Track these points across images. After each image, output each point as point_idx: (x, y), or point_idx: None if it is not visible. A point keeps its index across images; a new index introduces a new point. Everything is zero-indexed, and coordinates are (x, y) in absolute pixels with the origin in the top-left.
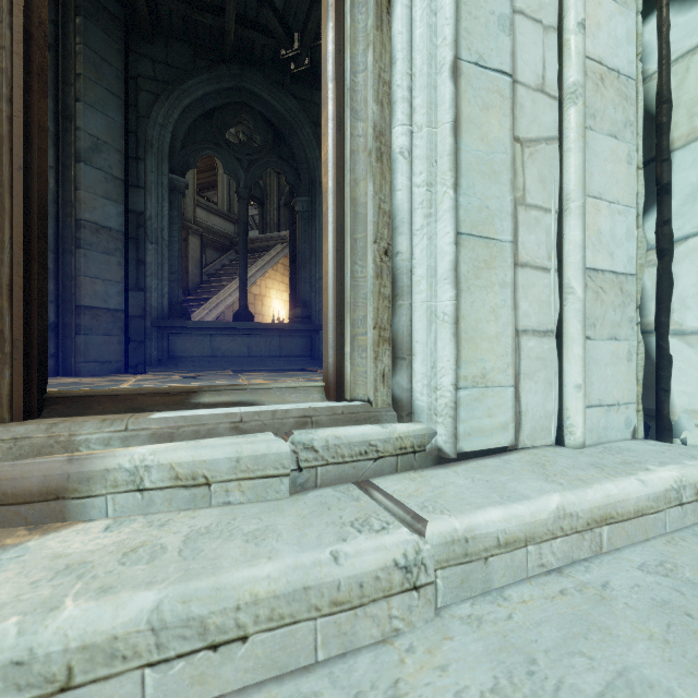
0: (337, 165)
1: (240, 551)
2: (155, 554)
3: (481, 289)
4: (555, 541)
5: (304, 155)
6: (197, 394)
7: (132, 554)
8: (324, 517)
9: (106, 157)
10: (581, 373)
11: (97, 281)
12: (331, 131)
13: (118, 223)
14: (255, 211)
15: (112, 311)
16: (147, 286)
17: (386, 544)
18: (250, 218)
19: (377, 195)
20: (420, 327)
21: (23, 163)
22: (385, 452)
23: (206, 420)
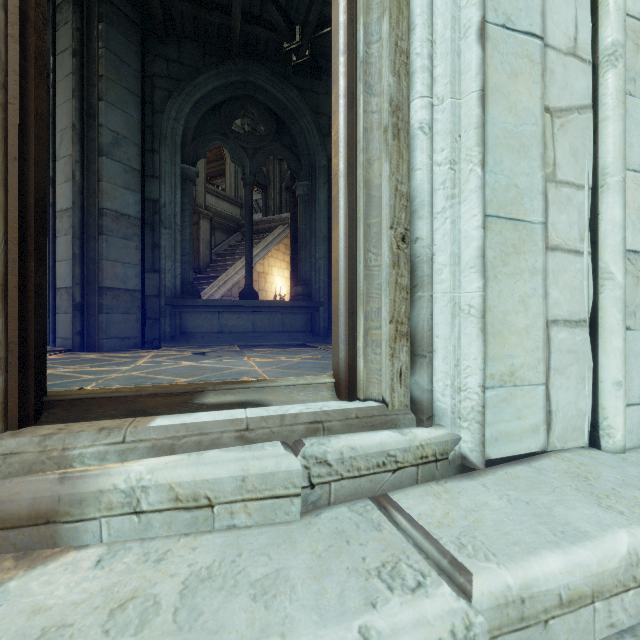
0: (349, 144)
1: (246, 618)
2: (146, 616)
3: (509, 277)
4: (627, 594)
5: (305, 142)
6: (201, 393)
7: (119, 614)
8: (343, 558)
9: (125, 150)
10: (622, 369)
11: (117, 265)
12: (342, 108)
13: (136, 210)
14: (259, 195)
15: (131, 291)
16: (162, 268)
17: (428, 616)
18: (254, 202)
19: (394, 176)
20: (441, 321)
21: (18, 153)
22: (405, 462)
23: (209, 428)
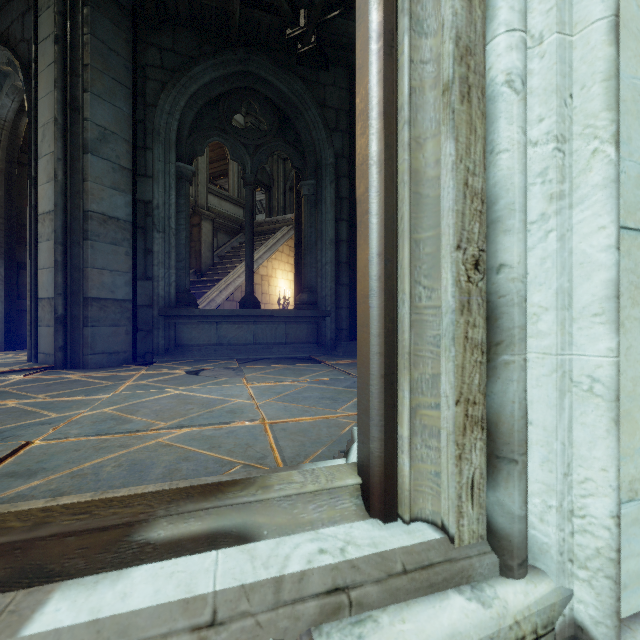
0: (386, 113)
1: None
2: None
3: None
4: None
5: (310, 137)
6: (146, 522)
7: None
8: None
9: (113, 147)
10: None
11: (105, 272)
12: (373, 57)
13: (125, 212)
14: (263, 196)
15: (120, 301)
16: (154, 275)
17: None
18: (258, 203)
19: (462, 162)
20: (538, 398)
21: None
22: None
23: (141, 628)
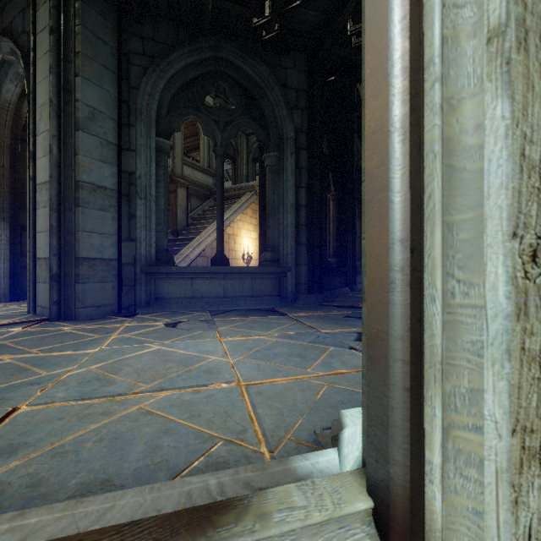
0: (411, 69)
1: None
2: None
3: None
4: None
5: (273, 114)
6: None
7: None
8: None
9: (101, 125)
10: None
11: (94, 235)
12: (394, 2)
13: (112, 182)
14: (229, 166)
15: (107, 260)
16: (137, 237)
17: None
18: (225, 172)
19: (518, 127)
20: None
21: None
22: None
23: None
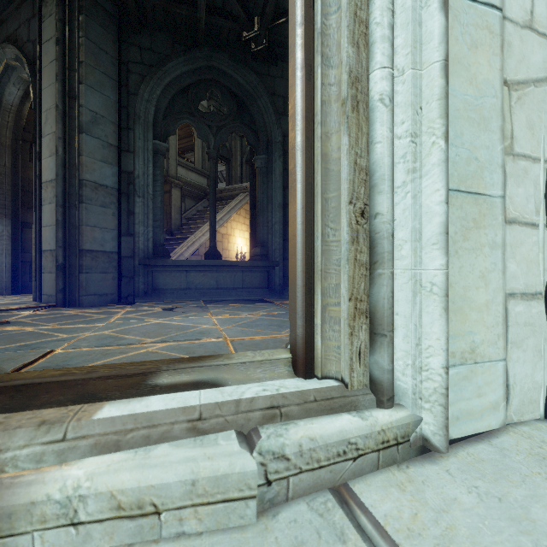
0: (306, 117)
1: None
2: None
3: (470, 252)
4: None
5: (262, 120)
6: (155, 374)
7: None
8: None
9: (103, 128)
10: None
11: (96, 229)
12: (299, 81)
13: (112, 181)
14: (223, 167)
15: (108, 253)
16: (136, 232)
17: None
18: (219, 173)
19: (353, 149)
20: (401, 298)
21: None
22: (365, 448)
23: (159, 419)
